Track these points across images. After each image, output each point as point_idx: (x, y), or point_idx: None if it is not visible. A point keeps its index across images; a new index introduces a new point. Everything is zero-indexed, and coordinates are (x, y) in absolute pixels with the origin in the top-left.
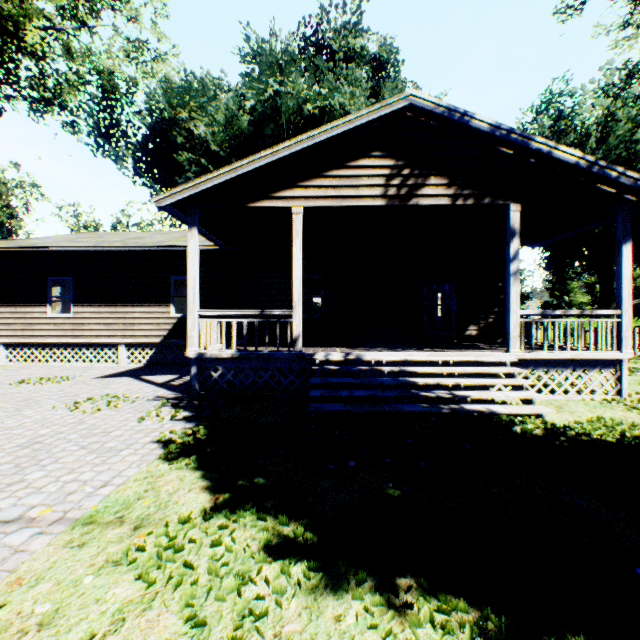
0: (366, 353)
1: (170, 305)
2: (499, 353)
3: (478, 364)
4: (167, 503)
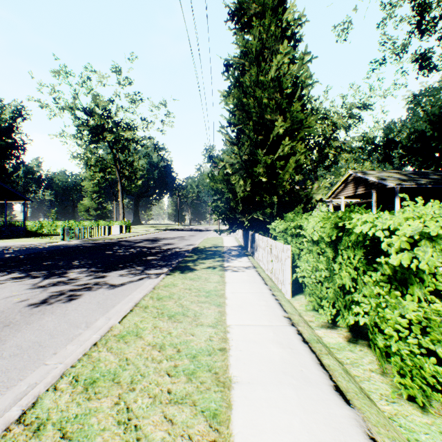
0: None
1: None
2: None
3: None
4: None
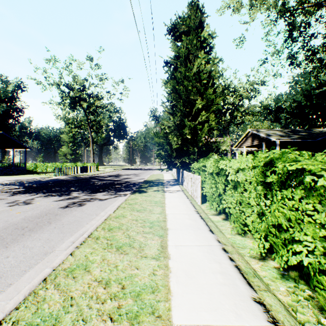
0: None
1: None
2: None
3: None
4: None
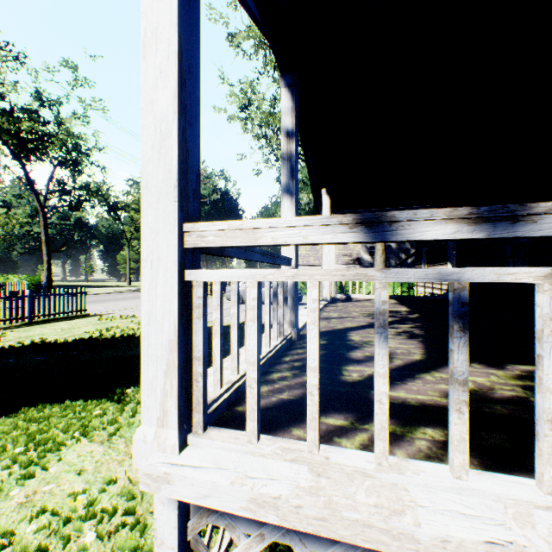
0: None
1: (447, 263)
2: None
3: None
4: (211, 324)
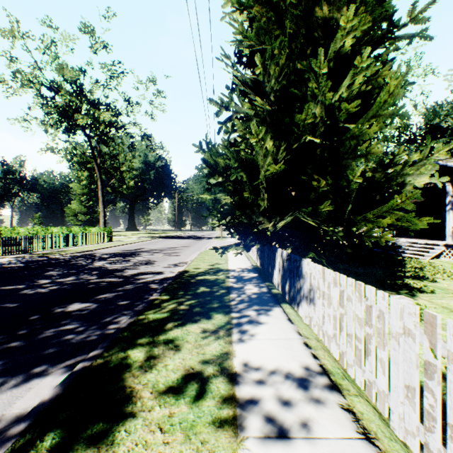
0: (400, 239)
1: None
2: (439, 241)
3: (436, 245)
4: None
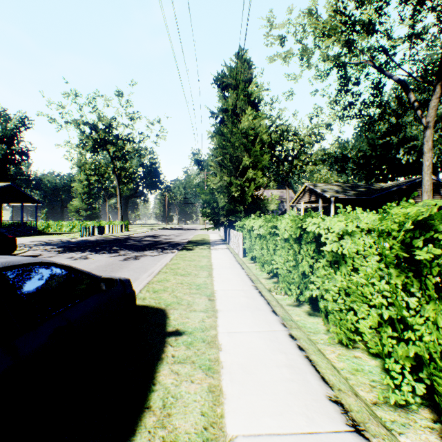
0: None
1: None
2: None
3: None
4: None
